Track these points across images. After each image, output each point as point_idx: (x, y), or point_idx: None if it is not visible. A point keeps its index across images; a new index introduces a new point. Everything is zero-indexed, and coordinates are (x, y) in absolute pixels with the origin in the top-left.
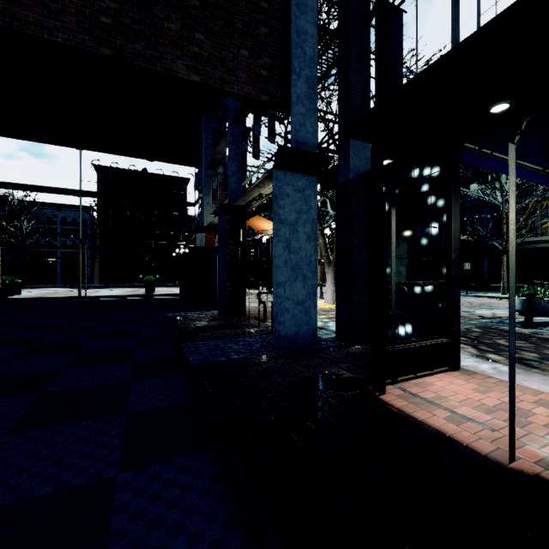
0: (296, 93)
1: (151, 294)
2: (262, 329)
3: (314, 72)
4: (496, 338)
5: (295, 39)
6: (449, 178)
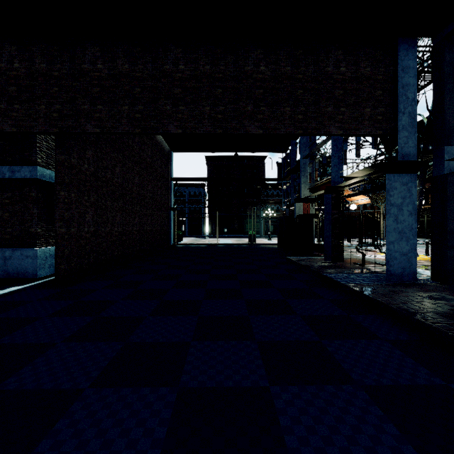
0: (401, 125)
1: (254, 243)
2: (366, 270)
3: (414, 107)
4: None
5: (401, 91)
6: None
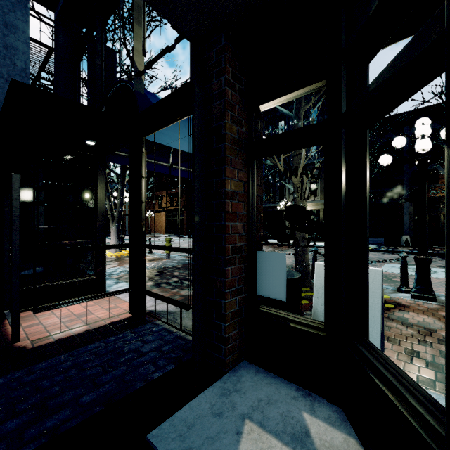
0: (4, 94)
1: None
2: None
3: (26, 80)
4: (178, 271)
5: (3, 51)
6: (96, 176)
